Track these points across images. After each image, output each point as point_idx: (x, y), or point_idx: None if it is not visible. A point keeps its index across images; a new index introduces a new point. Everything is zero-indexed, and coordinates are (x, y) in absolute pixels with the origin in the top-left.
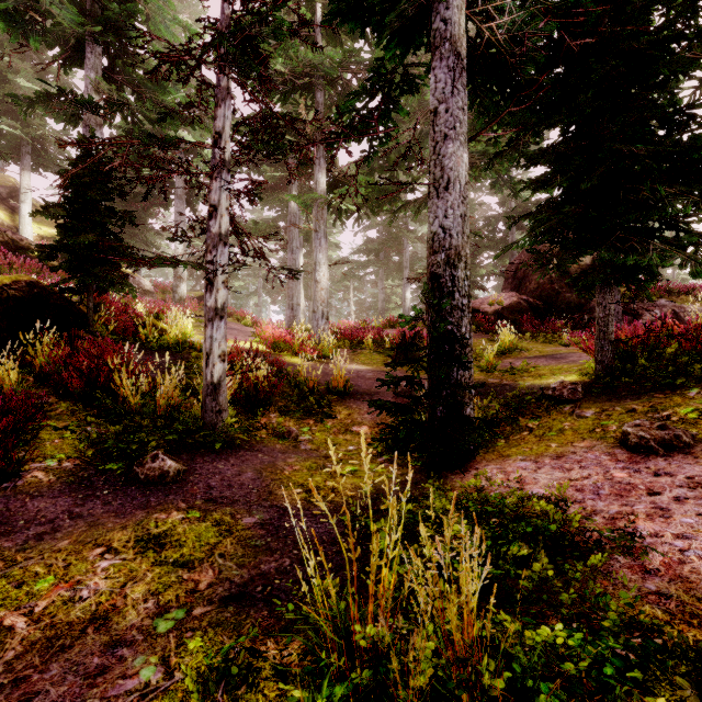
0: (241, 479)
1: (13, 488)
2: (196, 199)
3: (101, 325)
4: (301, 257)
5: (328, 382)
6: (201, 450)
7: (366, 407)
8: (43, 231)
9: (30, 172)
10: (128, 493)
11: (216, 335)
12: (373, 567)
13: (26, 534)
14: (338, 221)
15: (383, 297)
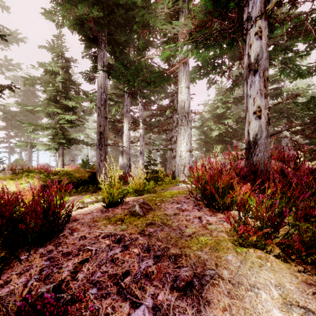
0: None
1: None
2: None
3: None
4: None
5: None
6: None
7: None
8: None
9: None
10: None
11: None
12: None
13: None
14: None
15: None
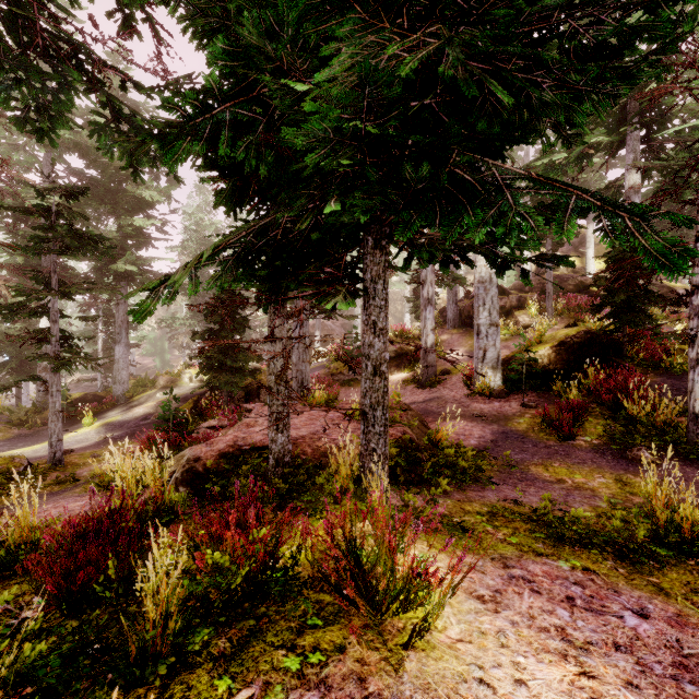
0: (698, 480)
1: (571, 443)
2: None
3: (632, 354)
4: None
5: None
6: (679, 456)
7: None
8: (602, 265)
9: (592, 223)
10: (619, 461)
11: (697, 378)
12: (664, 489)
13: (574, 460)
14: None
15: None
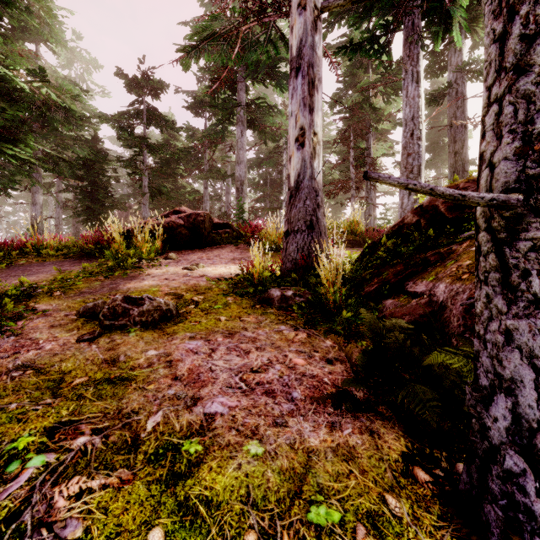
0: None
1: None
2: None
3: None
4: None
5: None
6: None
7: None
8: None
9: None
10: None
11: None
12: None
13: None
14: None
15: None
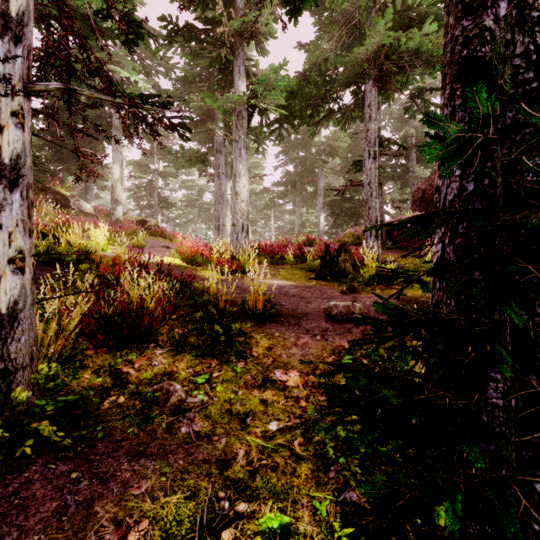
0: None
1: None
2: (133, 131)
3: None
4: (228, 186)
5: (244, 301)
6: None
7: (293, 336)
8: None
9: None
10: None
11: None
12: None
13: None
14: (261, 159)
15: (299, 222)
